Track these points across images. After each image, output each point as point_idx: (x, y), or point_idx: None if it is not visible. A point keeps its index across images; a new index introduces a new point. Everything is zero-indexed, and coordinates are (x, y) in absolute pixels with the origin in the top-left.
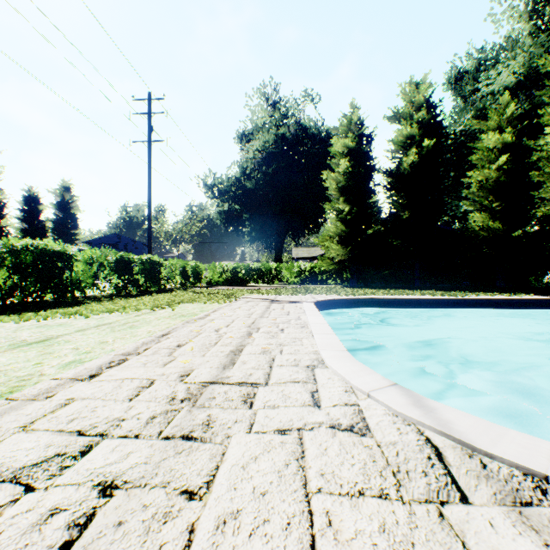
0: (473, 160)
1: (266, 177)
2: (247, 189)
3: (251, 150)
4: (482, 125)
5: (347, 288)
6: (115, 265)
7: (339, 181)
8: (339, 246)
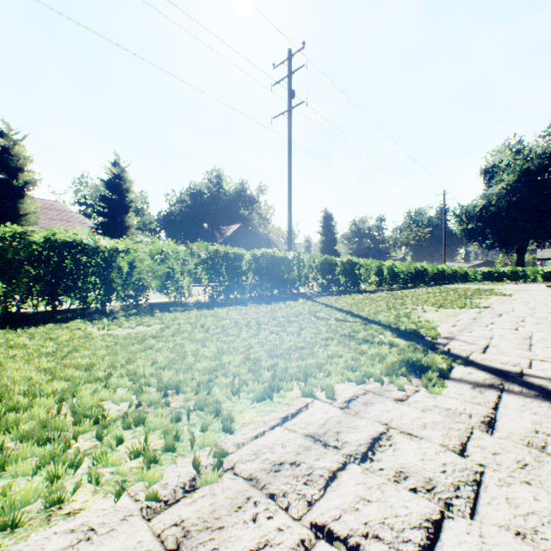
0: None
1: (509, 204)
2: (491, 214)
3: (495, 188)
4: None
5: None
6: (448, 272)
7: None
8: None
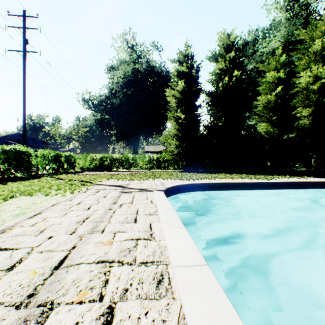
0: (260, 89)
1: (127, 96)
2: (114, 104)
3: (116, 77)
4: (265, 67)
5: (183, 172)
6: None
7: (177, 97)
8: (178, 142)
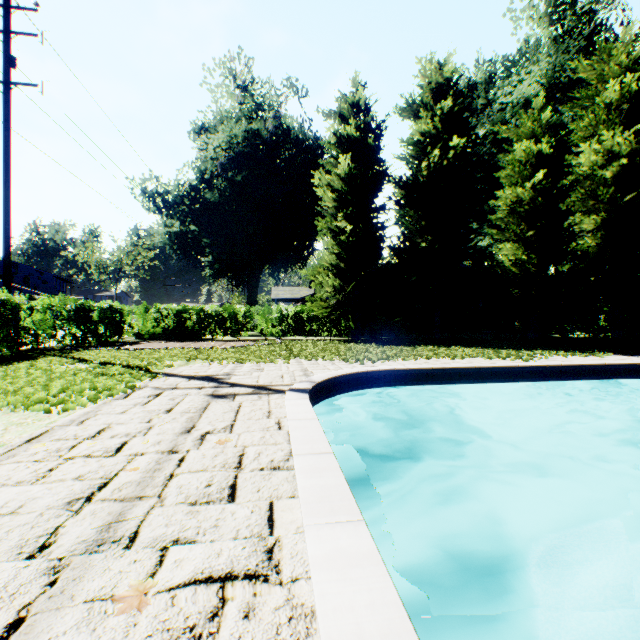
0: (501, 177)
1: (234, 187)
2: (207, 202)
3: (211, 146)
4: (512, 132)
5: (350, 343)
6: None
7: (336, 189)
8: (338, 281)
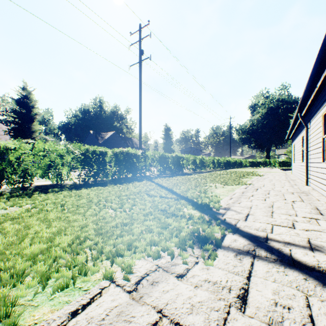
0: None
1: (263, 125)
2: (254, 130)
3: (256, 116)
4: None
5: None
6: (232, 162)
7: None
8: None
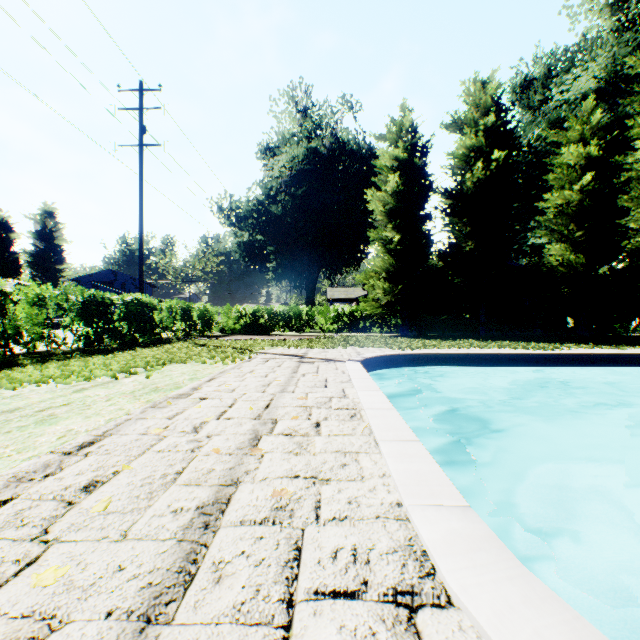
0: (549, 179)
1: (295, 200)
2: (272, 215)
3: (276, 167)
4: (561, 136)
5: (397, 337)
6: (81, 309)
7: (386, 203)
8: (388, 284)
